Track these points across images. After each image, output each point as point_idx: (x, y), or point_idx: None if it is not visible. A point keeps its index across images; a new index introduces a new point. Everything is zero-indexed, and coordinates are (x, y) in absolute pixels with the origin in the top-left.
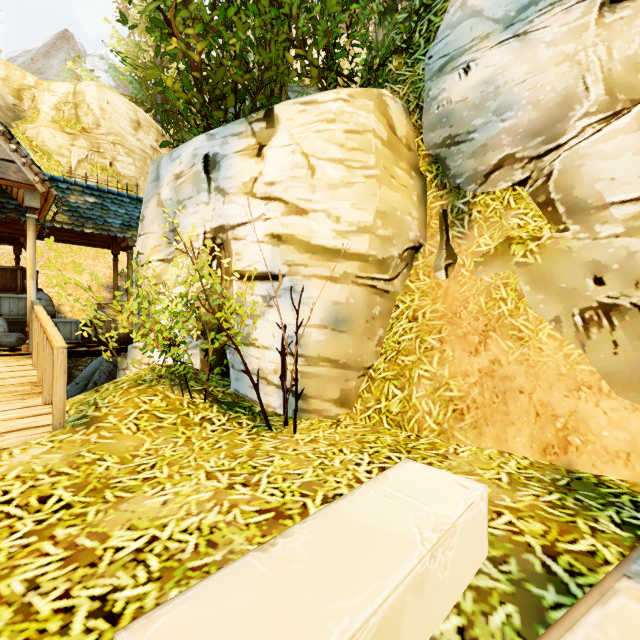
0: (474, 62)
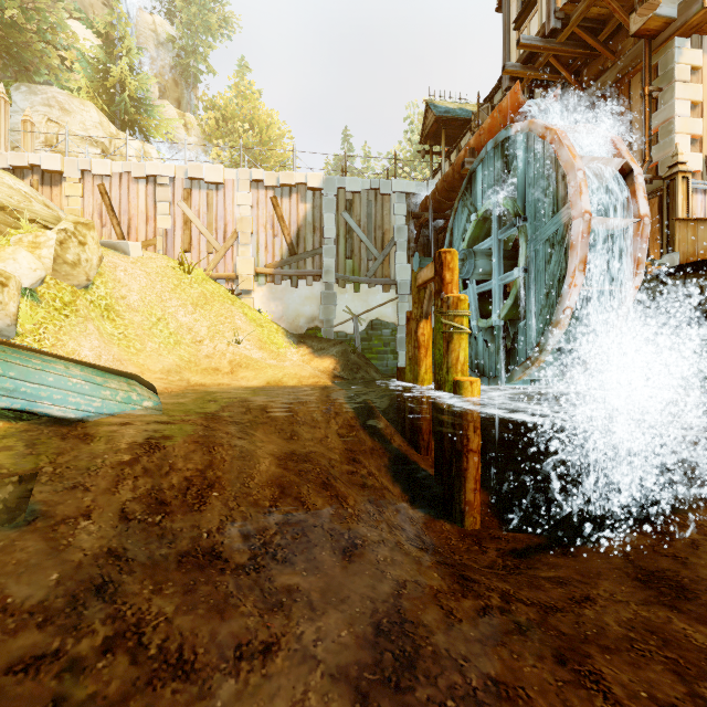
0: (13, 115)
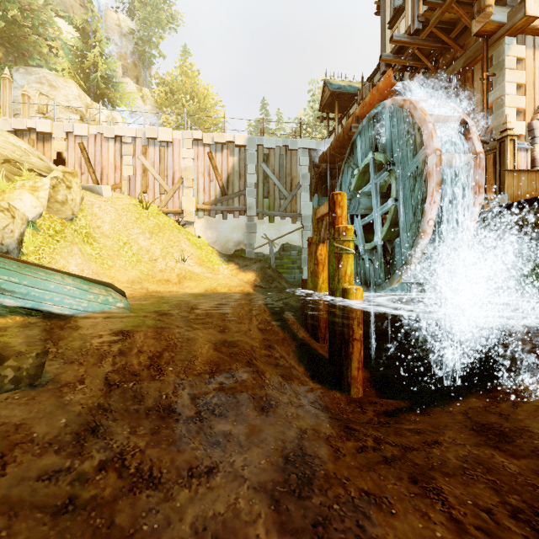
0: (14, 90)
